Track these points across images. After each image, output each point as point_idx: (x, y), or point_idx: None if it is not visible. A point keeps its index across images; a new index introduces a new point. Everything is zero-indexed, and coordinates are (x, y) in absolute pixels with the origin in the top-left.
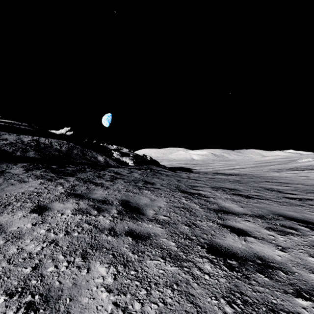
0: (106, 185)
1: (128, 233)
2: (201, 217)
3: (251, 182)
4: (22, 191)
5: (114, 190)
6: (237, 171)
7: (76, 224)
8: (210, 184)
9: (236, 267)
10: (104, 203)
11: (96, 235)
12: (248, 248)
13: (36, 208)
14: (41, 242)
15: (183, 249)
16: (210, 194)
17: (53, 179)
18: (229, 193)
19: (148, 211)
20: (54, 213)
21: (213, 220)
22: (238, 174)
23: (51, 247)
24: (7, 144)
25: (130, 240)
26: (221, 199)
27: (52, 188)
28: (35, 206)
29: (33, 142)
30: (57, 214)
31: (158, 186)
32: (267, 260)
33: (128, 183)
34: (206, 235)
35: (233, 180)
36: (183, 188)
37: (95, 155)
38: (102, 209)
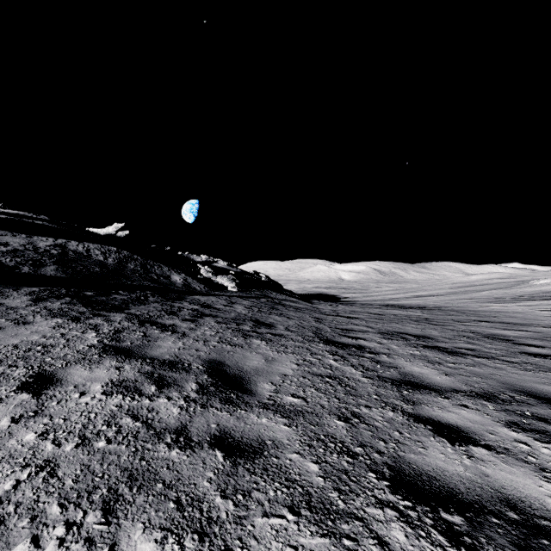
0: (181, 329)
1: (217, 440)
2: (369, 398)
3: (452, 323)
4: (16, 341)
5: (196, 339)
6: (422, 302)
7: (106, 419)
8: (378, 326)
9: (465, 533)
10: (172, 368)
11: (147, 446)
12: (479, 477)
13: (32, 381)
14: (19, 466)
15: (337, 484)
16: (379, 346)
17: (82, 318)
18: (416, 344)
19: (261, 384)
20: (66, 392)
21: (394, 404)
22: (424, 306)
23: (39, 480)
24: (7, 252)
25: (219, 458)
26: (403, 358)
27: (75, 335)
28: (30, 375)
29: (56, 249)
30: (72, 393)
31: (281, 330)
32: (529, 510)
33: (224, 325)
34: (383, 442)
35: (418, 319)
36: (328, 334)
37: (167, 272)
38: (168, 382)
